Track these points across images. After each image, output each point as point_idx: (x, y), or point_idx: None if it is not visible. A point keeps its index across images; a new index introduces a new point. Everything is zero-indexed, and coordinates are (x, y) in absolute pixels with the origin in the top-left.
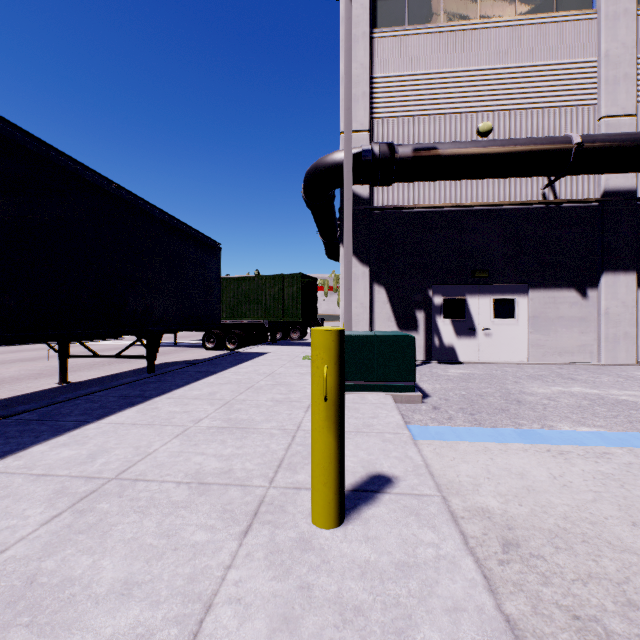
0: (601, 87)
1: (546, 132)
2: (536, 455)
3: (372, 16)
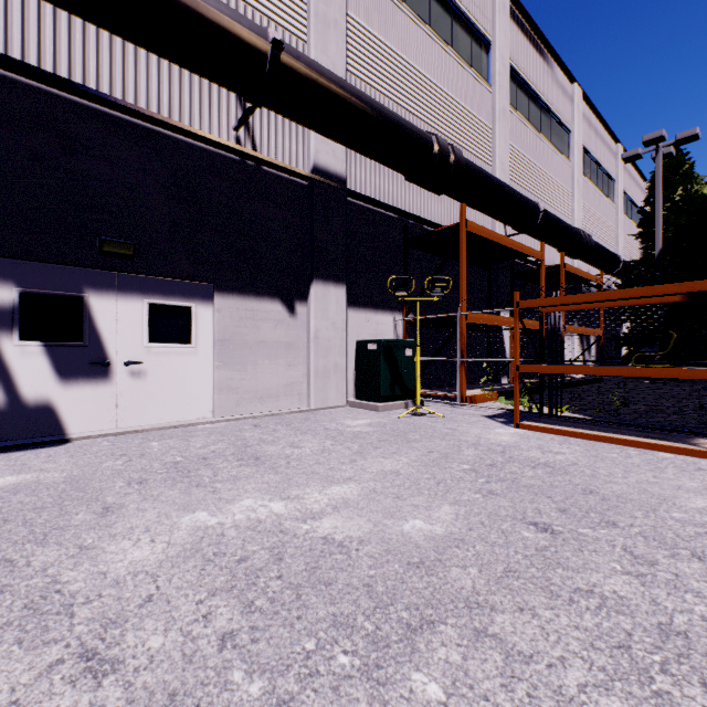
0: (311, 19)
1: None
2: None
3: None
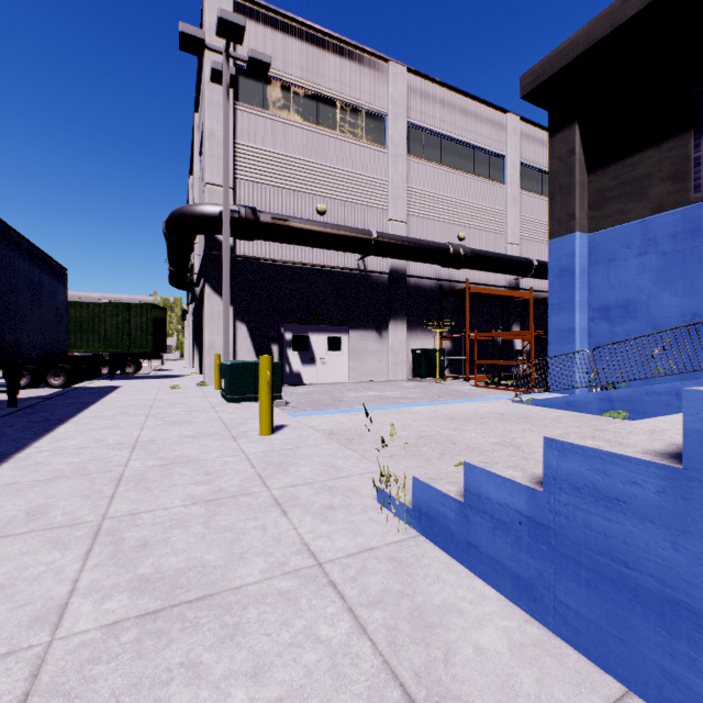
0: (389, 200)
1: (360, 221)
2: (345, 416)
3: (235, 89)
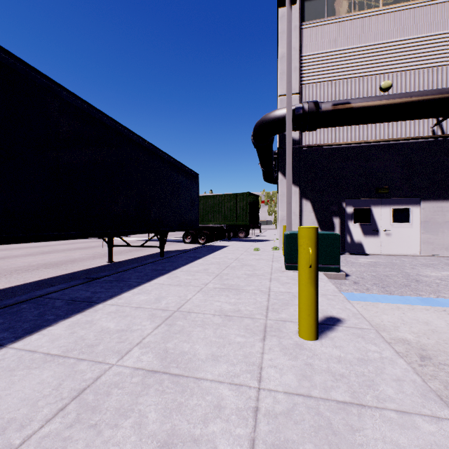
0: None
1: (435, 85)
2: (435, 313)
3: (301, 14)
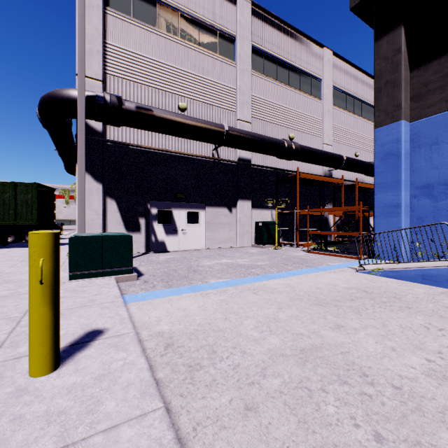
0: (238, 104)
1: (214, 119)
2: (195, 298)
3: None
